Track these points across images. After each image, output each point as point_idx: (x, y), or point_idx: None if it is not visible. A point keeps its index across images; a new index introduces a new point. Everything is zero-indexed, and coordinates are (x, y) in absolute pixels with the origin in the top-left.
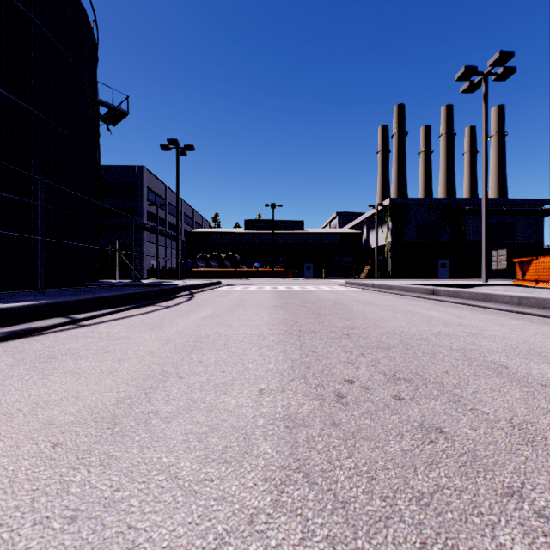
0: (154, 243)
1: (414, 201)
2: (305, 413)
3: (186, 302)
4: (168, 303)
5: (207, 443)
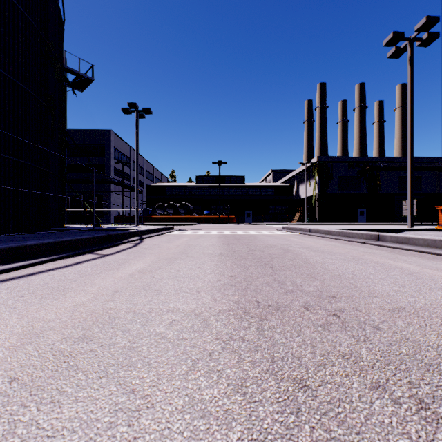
0: (120, 194)
1: (337, 159)
2: None
3: (130, 248)
4: (109, 251)
5: None
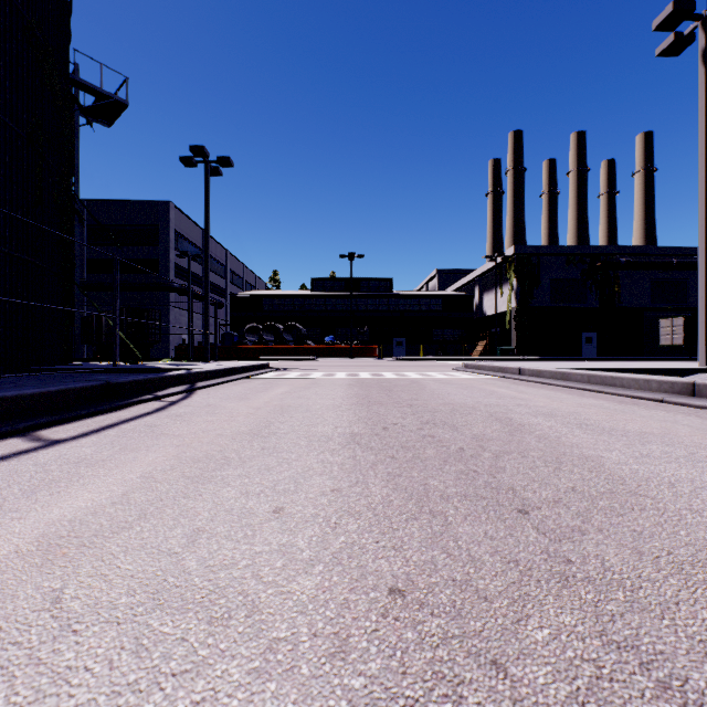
0: (185, 309)
1: (548, 250)
2: None
3: (140, 418)
4: (81, 426)
5: None
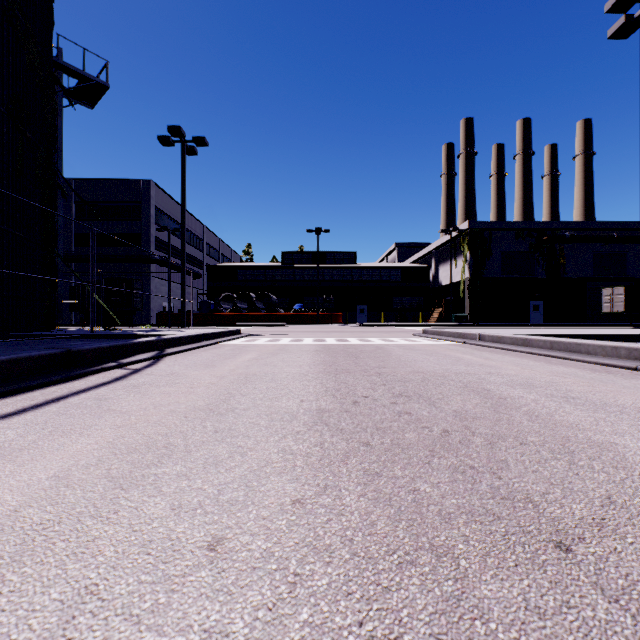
0: (166, 280)
1: (499, 225)
2: None
3: (93, 389)
4: (24, 400)
5: None
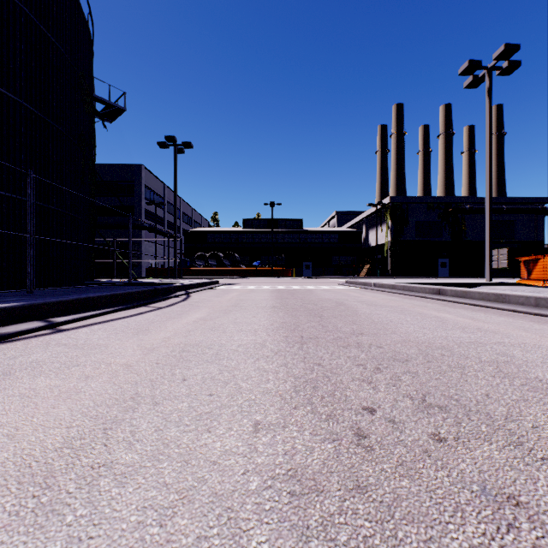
0: (152, 242)
1: (414, 200)
2: (316, 467)
3: (181, 302)
4: (161, 304)
5: (172, 530)
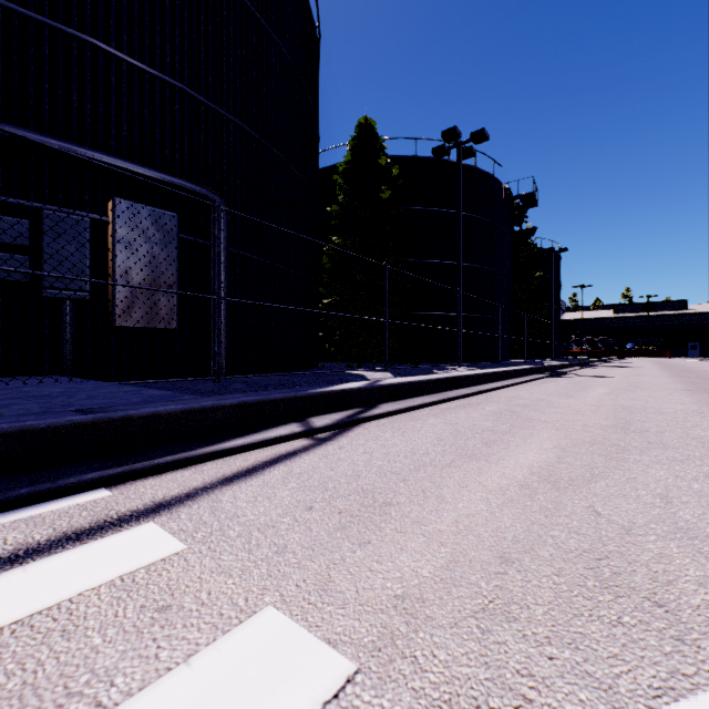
0: None
1: None
2: None
3: None
4: None
5: None
